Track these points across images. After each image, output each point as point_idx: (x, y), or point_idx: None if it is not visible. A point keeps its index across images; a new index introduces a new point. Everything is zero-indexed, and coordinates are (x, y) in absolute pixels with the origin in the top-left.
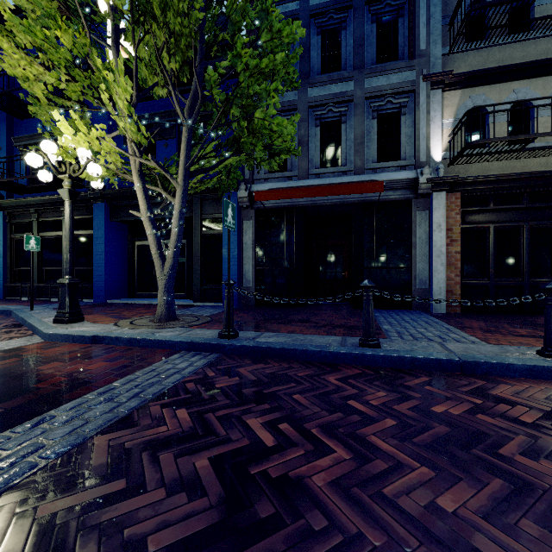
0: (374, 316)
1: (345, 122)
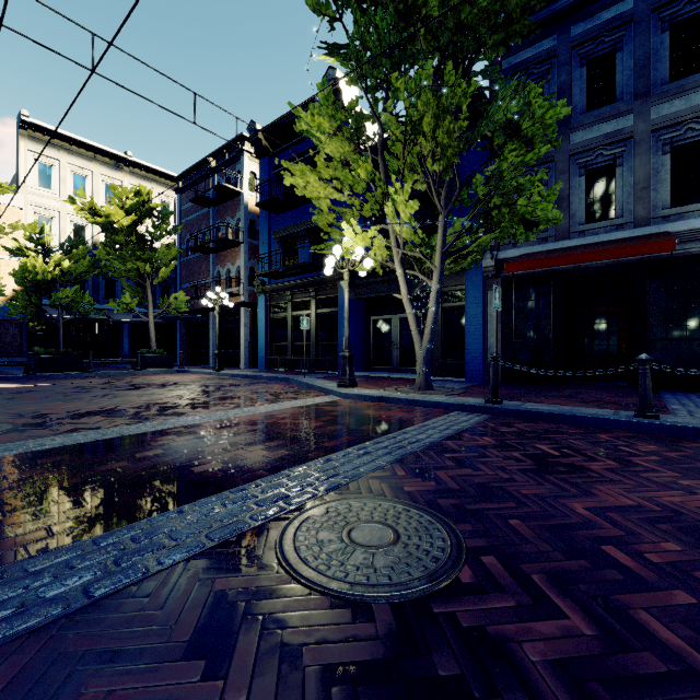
0: (662, 397)
1: (621, 164)
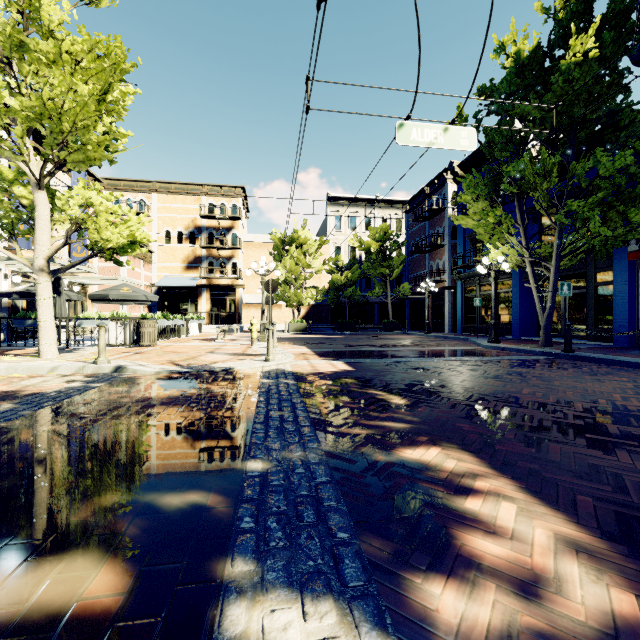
0: None
1: None
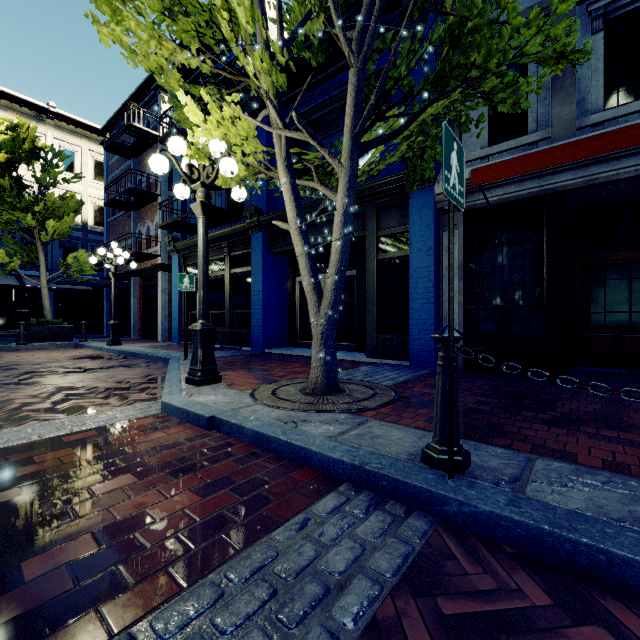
0: None
1: None
